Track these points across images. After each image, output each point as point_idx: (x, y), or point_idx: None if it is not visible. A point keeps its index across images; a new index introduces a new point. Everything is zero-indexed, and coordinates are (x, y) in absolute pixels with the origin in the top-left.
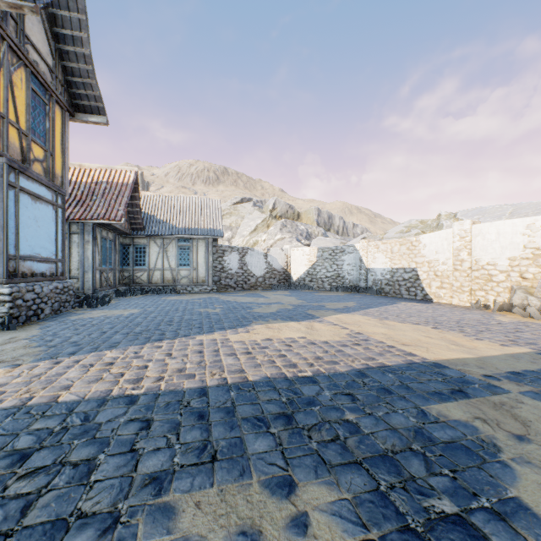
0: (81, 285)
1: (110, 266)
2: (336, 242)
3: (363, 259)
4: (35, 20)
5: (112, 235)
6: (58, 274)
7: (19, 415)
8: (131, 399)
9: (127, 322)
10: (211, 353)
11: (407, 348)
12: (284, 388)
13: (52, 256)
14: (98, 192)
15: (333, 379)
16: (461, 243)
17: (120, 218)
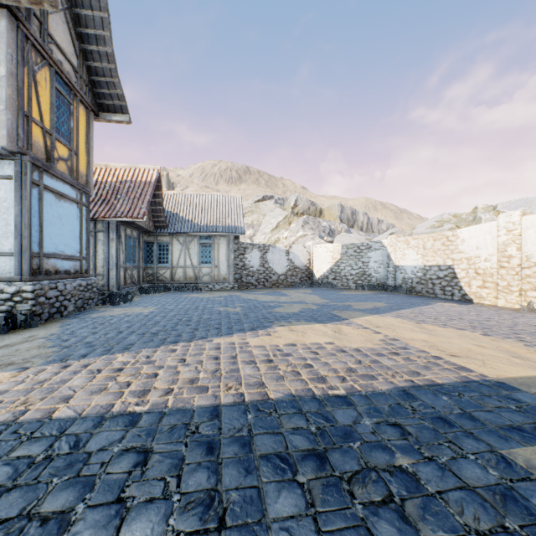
0: (106, 282)
1: (134, 264)
2: (360, 238)
3: (392, 256)
4: (59, 20)
5: (136, 233)
6: (83, 271)
7: (5, 435)
8: (132, 418)
9: (145, 321)
10: (228, 360)
11: (457, 360)
12: (312, 411)
13: (77, 254)
14: (122, 191)
15: (372, 400)
16: (508, 237)
17: (142, 216)
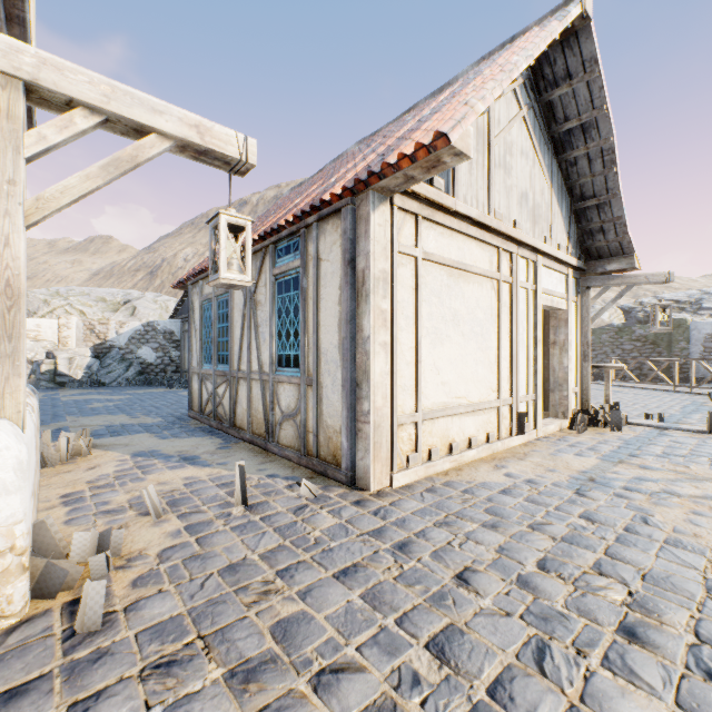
0: None
1: None
2: None
3: None
4: None
5: None
6: None
7: None
8: None
9: None
10: None
11: None
12: None
13: None
14: None
15: None
16: None
17: None
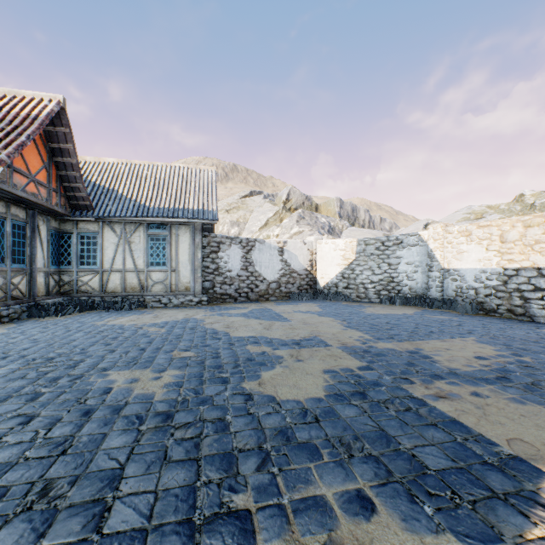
0: None
1: (18, 265)
2: (376, 233)
3: (437, 255)
4: None
5: (27, 213)
6: None
7: None
8: None
9: None
10: None
11: None
12: None
13: None
14: None
15: None
16: None
17: None
